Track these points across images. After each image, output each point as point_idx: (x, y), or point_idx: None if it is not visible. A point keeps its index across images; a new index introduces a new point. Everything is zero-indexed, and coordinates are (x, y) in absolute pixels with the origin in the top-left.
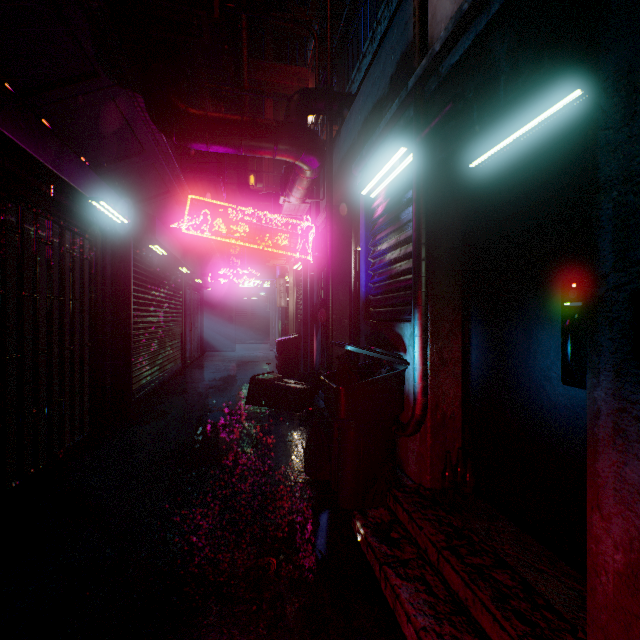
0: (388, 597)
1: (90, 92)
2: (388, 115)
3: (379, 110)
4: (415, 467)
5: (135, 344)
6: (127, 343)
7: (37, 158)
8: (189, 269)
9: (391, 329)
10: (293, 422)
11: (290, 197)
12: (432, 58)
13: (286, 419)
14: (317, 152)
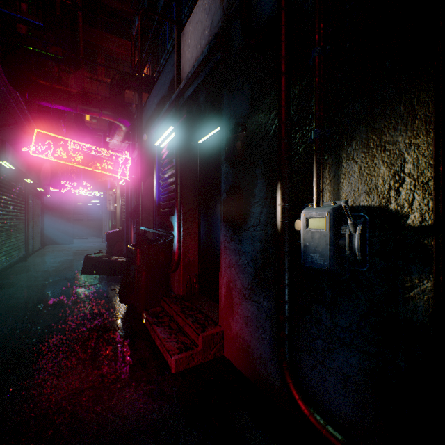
0: (153, 336)
1: None
2: (165, 108)
3: (163, 102)
4: (177, 287)
5: None
6: None
7: None
8: (33, 180)
9: (168, 219)
10: (115, 281)
11: (113, 139)
12: (180, 90)
13: (111, 280)
14: (128, 118)
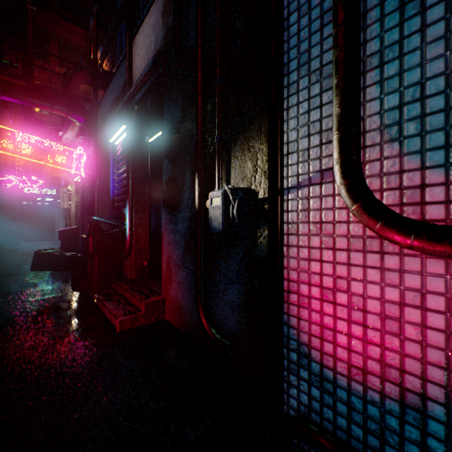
0: (103, 310)
1: None
2: (118, 108)
3: (118, 101)
4: (129, 272)
5: None
6: None
7: None
8: None
9: (122, 211)
10: (69, 275)
11: (66, 134)
12: (131, 93)
13: (64, 274)
14: (82, 114)
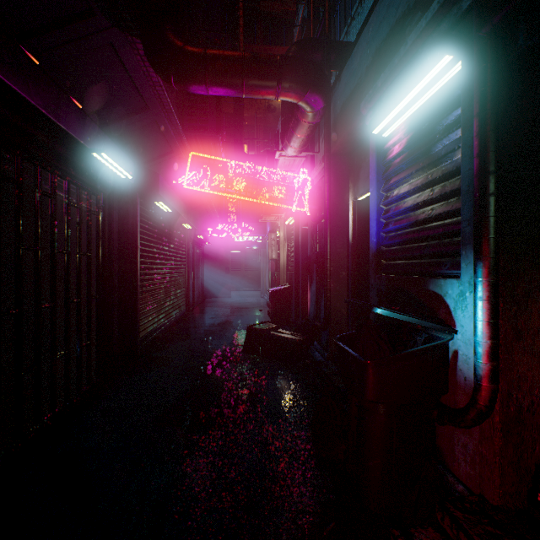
0: None
1: (87, 35)
2: (422, 22)
3: (400, 30)
4: (469, 469)
5: (142, 294)
6: (134, 294)
7: (27, 99)
8: (191, 225)
9: (421, 286)
10: (291, 375)
11: (288, 148)
12: None
13: (283, 371)
14: (323, 89)
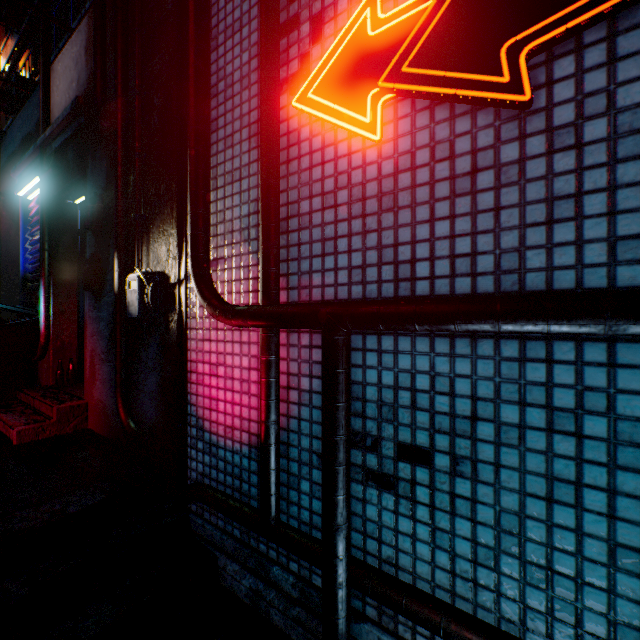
0: None
1: None
2: (30, 151)
3: (31, 140)
4: (46, 378)
5: None
6: None
7: None
8: None
9: (36, 295)
10: None
11: None
12: (46, 138)
13: None
14: None
